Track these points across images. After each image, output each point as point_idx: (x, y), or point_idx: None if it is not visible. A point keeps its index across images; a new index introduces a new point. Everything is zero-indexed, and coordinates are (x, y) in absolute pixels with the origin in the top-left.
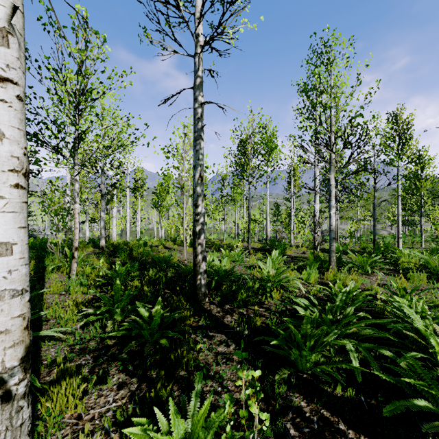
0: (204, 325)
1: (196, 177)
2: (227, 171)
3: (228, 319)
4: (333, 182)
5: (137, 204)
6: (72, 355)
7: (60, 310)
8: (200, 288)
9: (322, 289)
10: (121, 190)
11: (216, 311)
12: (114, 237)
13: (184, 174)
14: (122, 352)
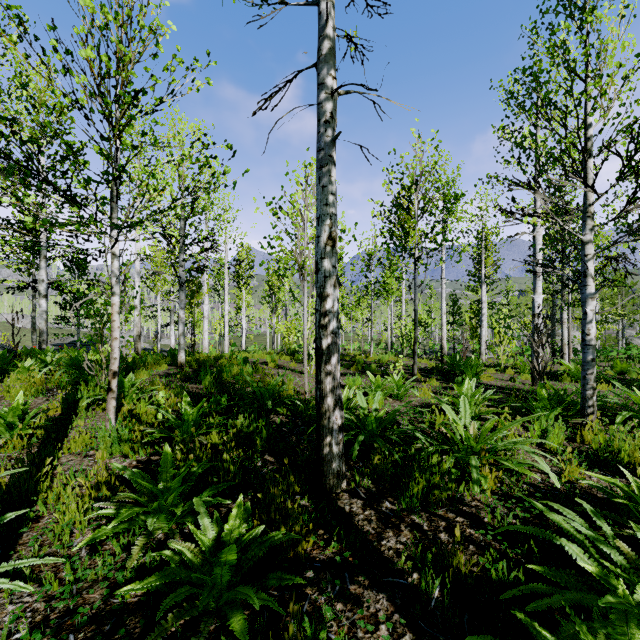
0: (336, 557)
1: (322, 239)
2: (375, 243)
3: (389, 543)
4: (592, 249)
5: (242, 297)
6: (41, 632)
7: (68, 495)
8: (330, 462)
9: (581, 466)
10: (219, 278)
11: (362, 516)
12: (206, 347)
13: (305, 245)
14: (148, 635)
